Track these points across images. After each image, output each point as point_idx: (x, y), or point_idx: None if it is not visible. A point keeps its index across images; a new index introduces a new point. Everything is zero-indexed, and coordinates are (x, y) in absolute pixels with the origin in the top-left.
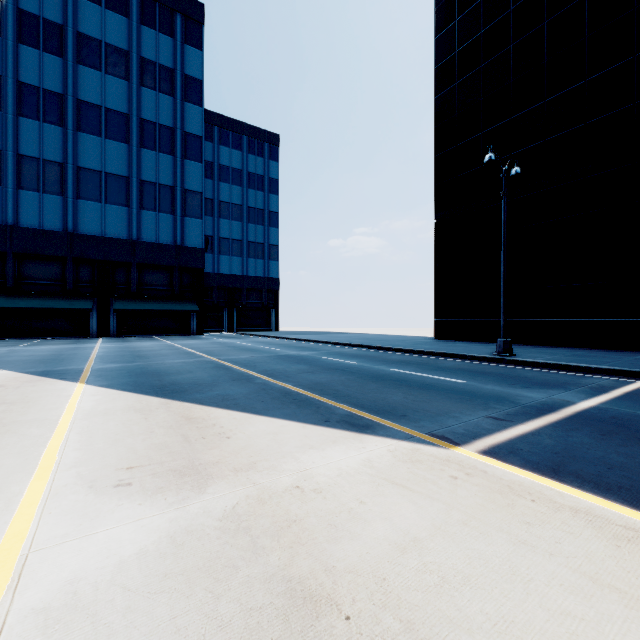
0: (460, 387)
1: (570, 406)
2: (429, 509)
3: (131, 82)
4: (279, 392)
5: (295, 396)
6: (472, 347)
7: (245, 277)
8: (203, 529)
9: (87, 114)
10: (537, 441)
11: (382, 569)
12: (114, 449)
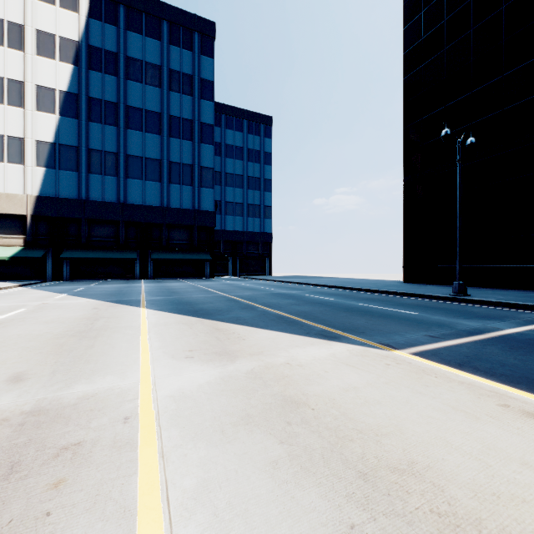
0: (412, 317)
1: (497, 331)
2: (367, 376)
3: (163, 89)
4: (274, 316)
5: (286, 319)
6: (434, 289)
7: (245, 232)
8: (237, 376)
9: (133, 116)
10: (457, 350)
11: (333, 396)
12: (178, 342)
